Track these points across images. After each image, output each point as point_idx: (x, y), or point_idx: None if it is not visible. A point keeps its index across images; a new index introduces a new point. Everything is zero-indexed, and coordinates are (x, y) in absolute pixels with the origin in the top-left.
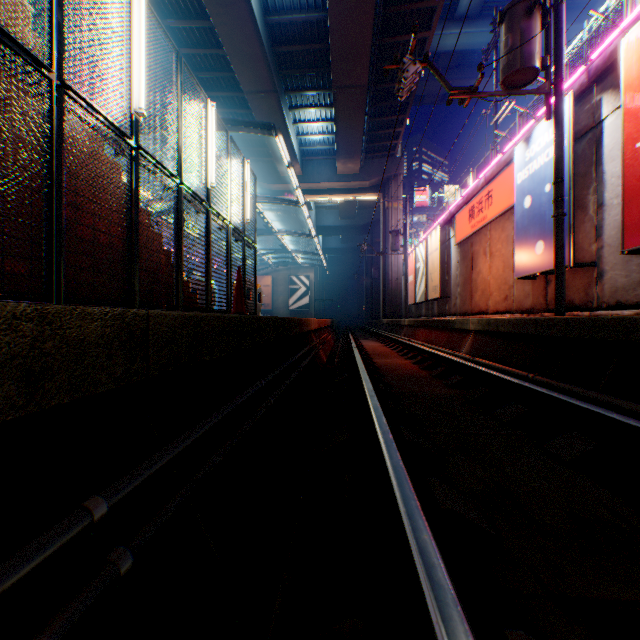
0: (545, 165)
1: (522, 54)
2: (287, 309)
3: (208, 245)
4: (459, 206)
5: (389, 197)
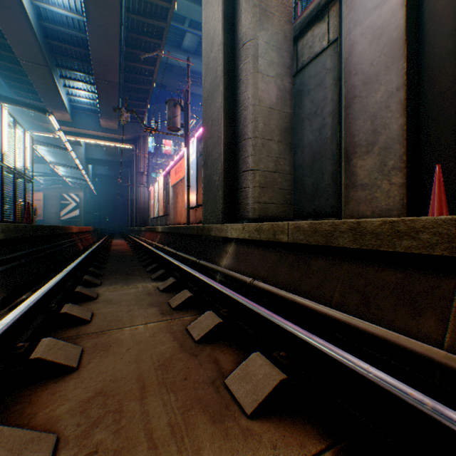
0: (192, 162)
1: (173, 121)
2: (59, 219)
3: (3, 185)
4: (172, 167)
5: (140, 149)
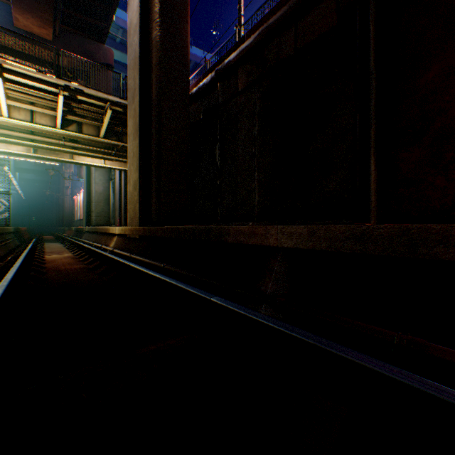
0: None
1: (80, 175)
2: None
3: None
4: None
5: (66, 167)
